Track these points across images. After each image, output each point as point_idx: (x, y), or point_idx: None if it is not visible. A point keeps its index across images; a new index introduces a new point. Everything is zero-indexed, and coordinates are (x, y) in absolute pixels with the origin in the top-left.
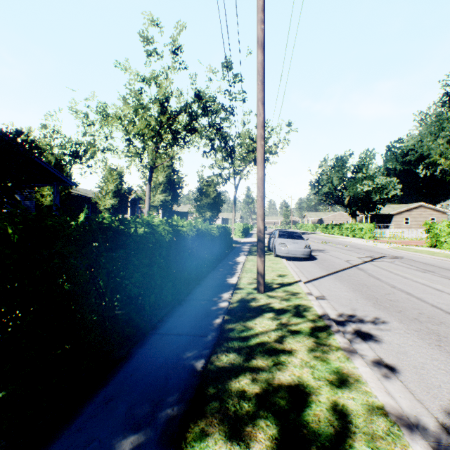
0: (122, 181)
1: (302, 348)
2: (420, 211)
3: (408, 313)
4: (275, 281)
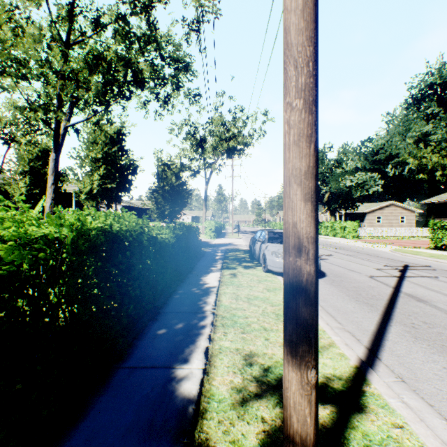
0: (47, 162)
1: None
2: (391, 209)
3: None
4: None
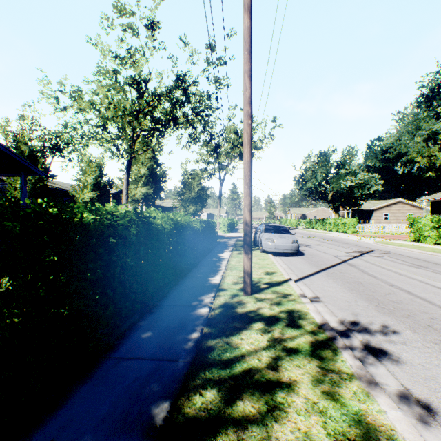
0: (102, 174)
1: (304, 378)
2: (398, 206)
3: (418, 318)
4: (263, 280)
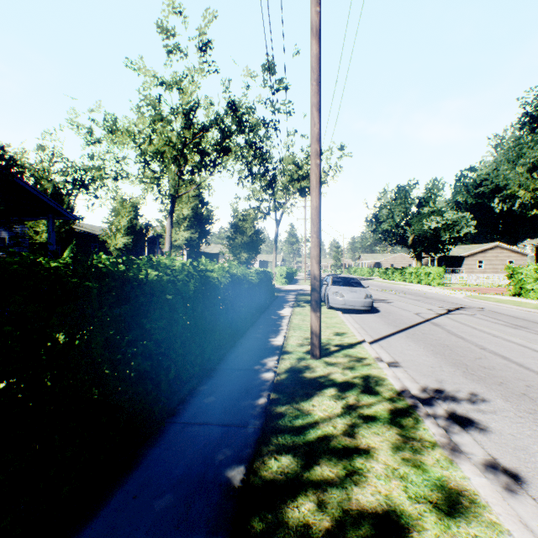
0: (137, 215)
1: (384, 445)
2: (495, 252)
3: (511, 386)
4: (333, 342)
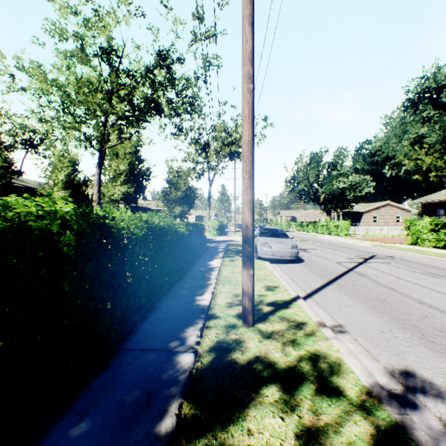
0: (76, 170)
1: None
2: (387, 209)
3: None
4: (265, 299)
